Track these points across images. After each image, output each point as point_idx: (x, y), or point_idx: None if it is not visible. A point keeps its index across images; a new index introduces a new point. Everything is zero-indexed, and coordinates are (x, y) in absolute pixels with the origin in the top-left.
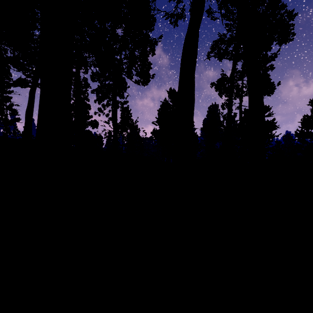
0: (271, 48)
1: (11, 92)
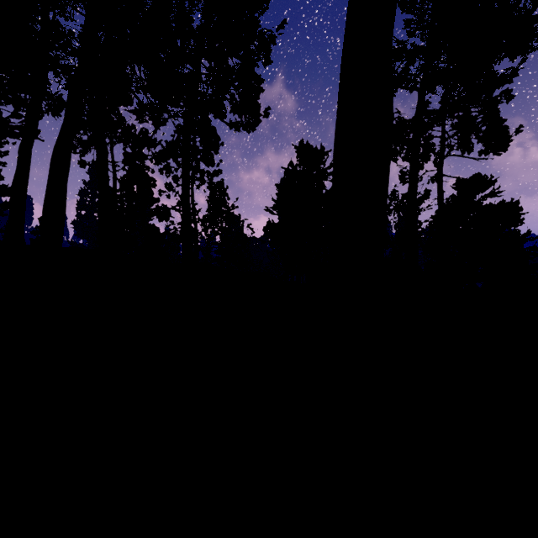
0: (492, 67)
1: (3, 154)
